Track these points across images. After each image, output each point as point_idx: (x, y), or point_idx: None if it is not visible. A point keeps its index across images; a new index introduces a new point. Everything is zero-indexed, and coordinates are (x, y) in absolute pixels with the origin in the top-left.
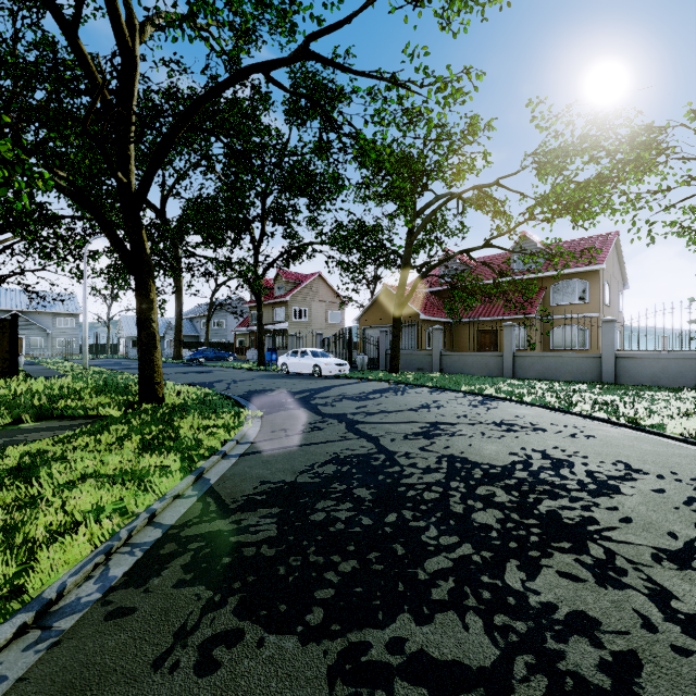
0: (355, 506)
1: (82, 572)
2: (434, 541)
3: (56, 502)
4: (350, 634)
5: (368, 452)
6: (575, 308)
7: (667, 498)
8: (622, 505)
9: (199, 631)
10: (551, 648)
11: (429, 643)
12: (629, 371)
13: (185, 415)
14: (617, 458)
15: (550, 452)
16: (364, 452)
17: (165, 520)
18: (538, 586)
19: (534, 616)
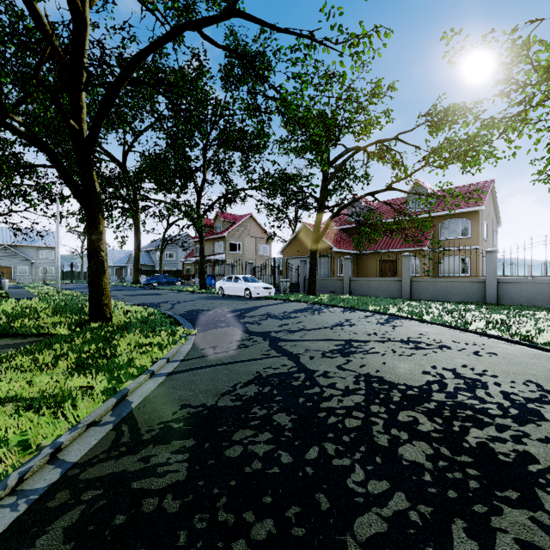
0: (274, 437)
1: None
2: (362, 487)
3: None
4: None
5: (288, 371)
6: (459, 242)
7: None
8: None
9: None
10: None
11: None
12: (509, 293)
13: (126, 334)
14: (525, 377)
15: (461, 371)
16: (285, 371)
17: (70, 455)
18: None
19: None
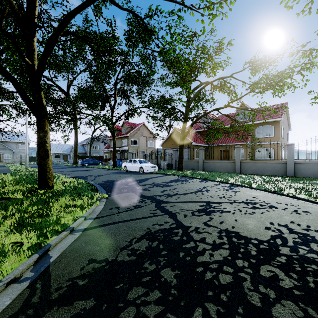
0: (162, 295)
1: None
2: None
3: None
4: None
5: (170, 227)
6: (267, 139)
7: None
8: None
9: None
10: None
11: None
12: (301, 170)
13: (60, 198)
14: None
15: (292, 227)
16: (168, 227)
17: None
18: None
19: None
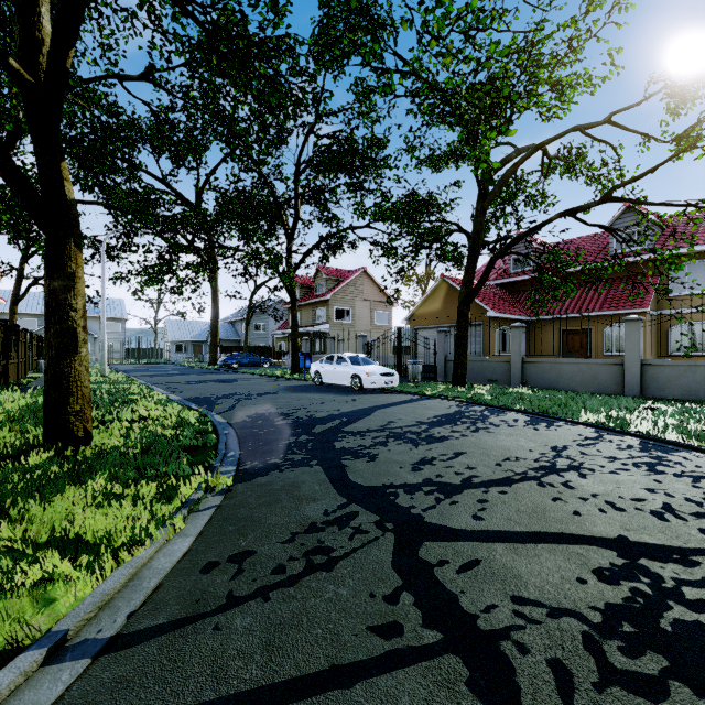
0: None
1: None
2: None
3: None
4: None
5: None
6: None
7: None
8: None
9: None
10: None
11: None
12: None
13: (74, 487)
14: None
15: None
16: None
17: None
18: None
19: None
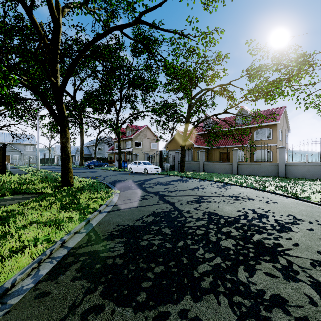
0: (162, 237)
1: (25, 273)
2: (202, 256)
3: (15, 236)
4: (159, 307)
5: (169, 210)
6: (266, 142)
7: (315, 233)
8: (293, 237)
9: (82, 305)
10: (264, 315)
11: (200, 312)
12: (291, 171)
13: (83, 192)
14: (289, 213)
15: (257, 210)
16: (167, 210)
17: (69, 244)
18: (255, 280)
19: (254, 297)
